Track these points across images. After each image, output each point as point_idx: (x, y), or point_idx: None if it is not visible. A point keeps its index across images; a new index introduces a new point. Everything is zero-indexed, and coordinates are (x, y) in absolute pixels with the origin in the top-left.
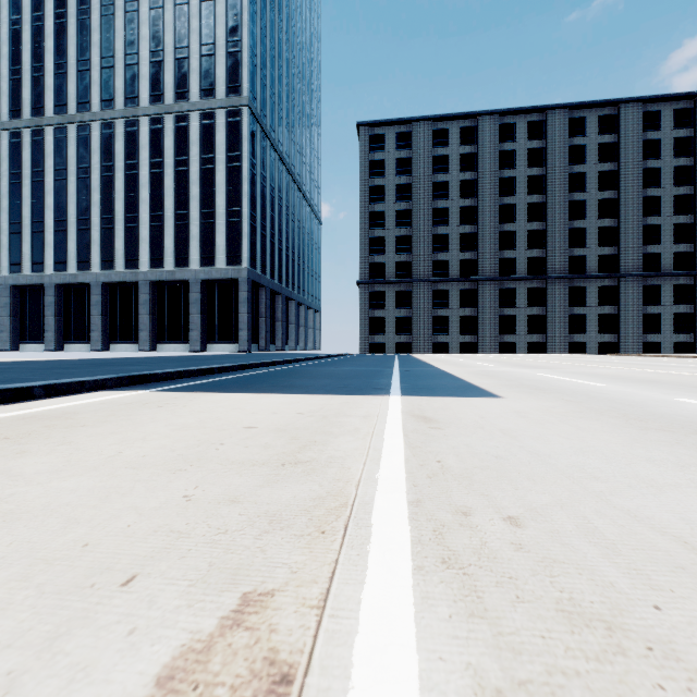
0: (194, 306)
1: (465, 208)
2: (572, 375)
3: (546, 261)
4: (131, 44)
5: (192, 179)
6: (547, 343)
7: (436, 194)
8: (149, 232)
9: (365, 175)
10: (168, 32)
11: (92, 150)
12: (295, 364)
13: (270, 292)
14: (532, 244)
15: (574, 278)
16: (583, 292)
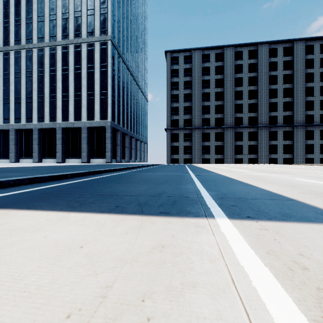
0: (84, 140)
1: (218, 92)
2: (321, 179)
3: (257, 118)
4: (52, 9)
5: (82, 76)
6: (258, 159)
7: (203, 86)
8: (61, 103)
9: (169, 76)
10: (71, 3)
11: (33, 63)
12: (130, 170)
13: (122, 133)
14: (250, 110)
15: (271, 126)
16: (275, 133)
